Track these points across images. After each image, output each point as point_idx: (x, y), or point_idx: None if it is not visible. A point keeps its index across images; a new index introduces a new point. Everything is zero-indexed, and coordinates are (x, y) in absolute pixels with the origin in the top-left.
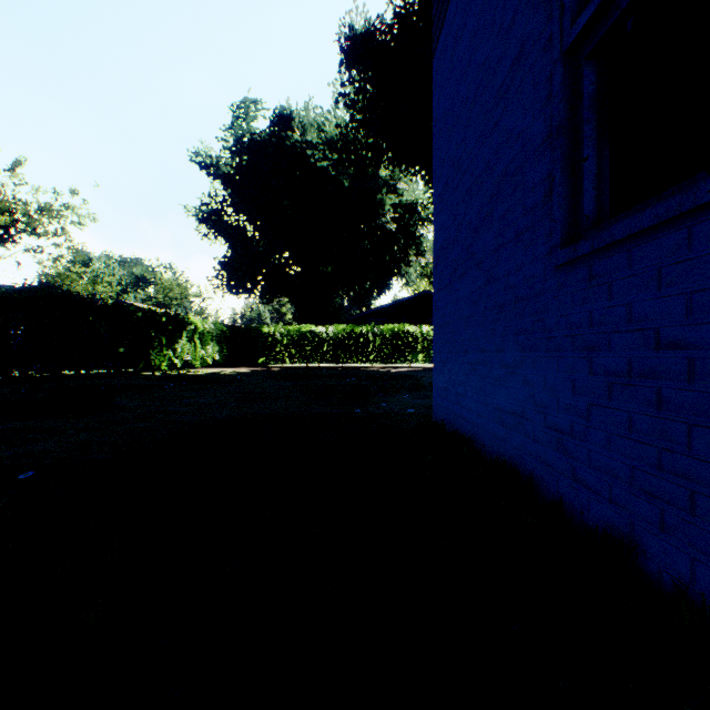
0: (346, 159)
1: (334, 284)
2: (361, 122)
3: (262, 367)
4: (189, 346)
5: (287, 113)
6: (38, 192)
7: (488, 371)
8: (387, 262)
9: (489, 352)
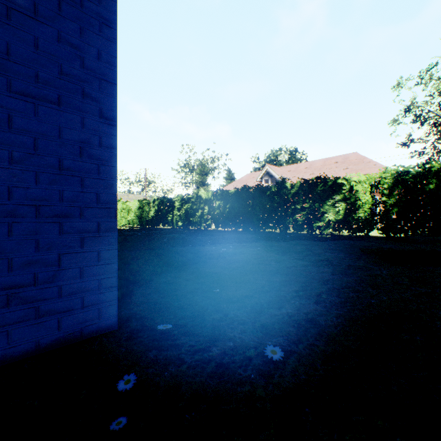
0: None
1: None
2: None
3: None
4: None
5: None
6: None
7: None
8: None
9: None
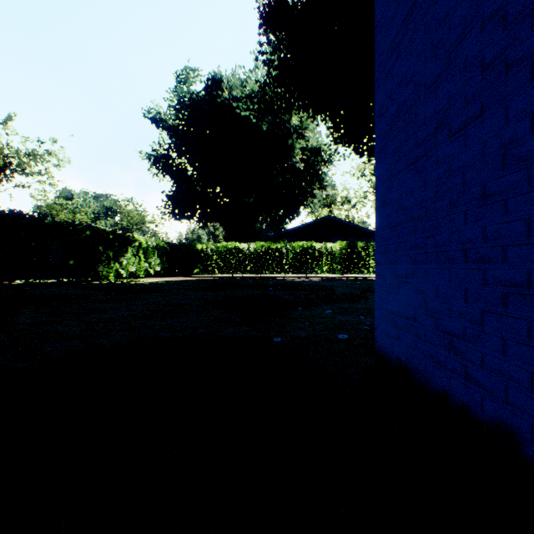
0: (264, 108)
1: (255, 212)
2: (276, 75)
3: (195, 277)
4: (134, 260)
5: (218, 77)
6: (26, 141)
7: None
8: (296, 194)
9: None
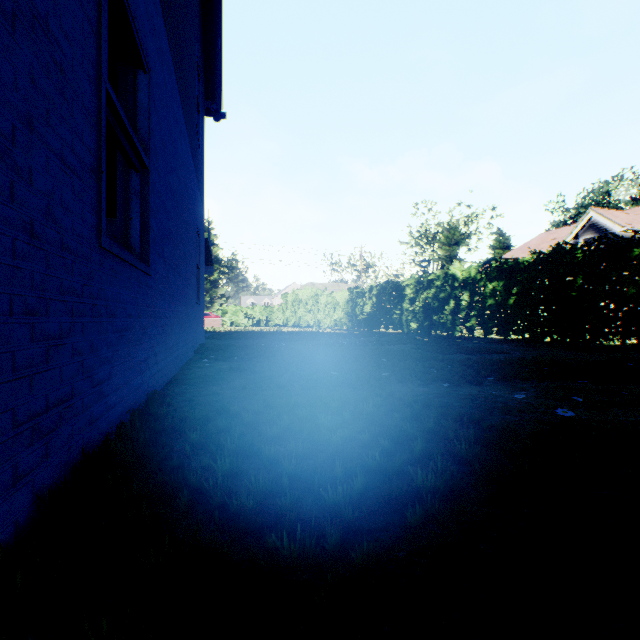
0: None
1: None
2: None
3: None
4: None
5: None
6: None
7: (2, 355)
8: None
9: (7, 313)
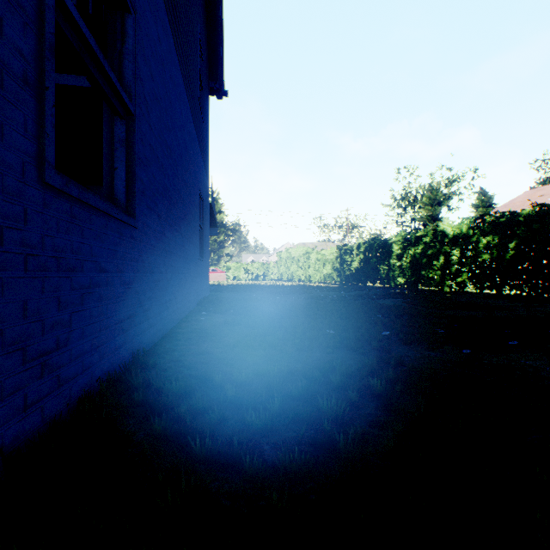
0: None
1: None
2: None
3: None
4: None
5: None
6: None
7: None
8: None
9: None
